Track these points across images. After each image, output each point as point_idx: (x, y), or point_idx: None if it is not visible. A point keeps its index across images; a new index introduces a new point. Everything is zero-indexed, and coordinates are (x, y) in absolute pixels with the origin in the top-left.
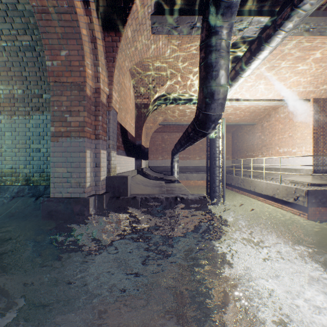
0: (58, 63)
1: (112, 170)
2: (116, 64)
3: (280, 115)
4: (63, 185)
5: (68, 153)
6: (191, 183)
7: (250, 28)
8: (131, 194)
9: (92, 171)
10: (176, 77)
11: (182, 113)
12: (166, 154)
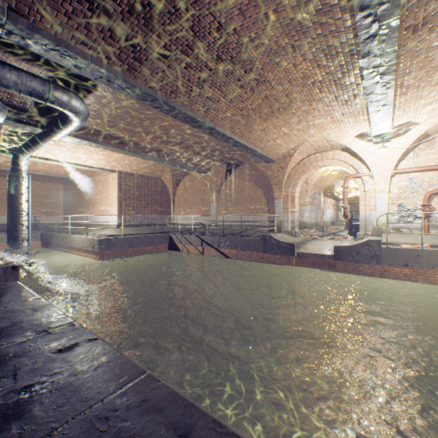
0: None
1: None
2: None
3: (102, 177)
4: None
5: None
6: None
7: (27, 128)
8: None
9: None
10: None
11: None
12: None
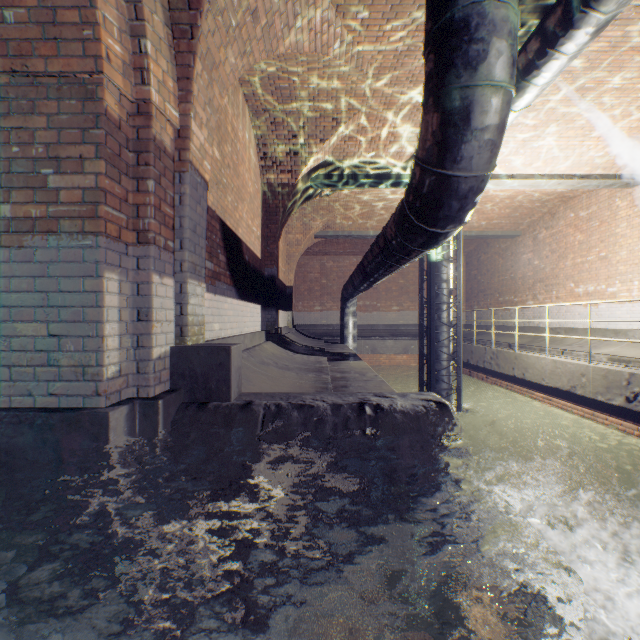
0: (19, 14)
1: (190, 332)
2: (198, 45)
3: (579, 212)
4: (35, 372)
5: (52, 280)
6: (383, 360)
7: None
8: (241, 394)
9: (126, 332)
10: (354, 121)
11: (365, 210)
12: (329, 299)
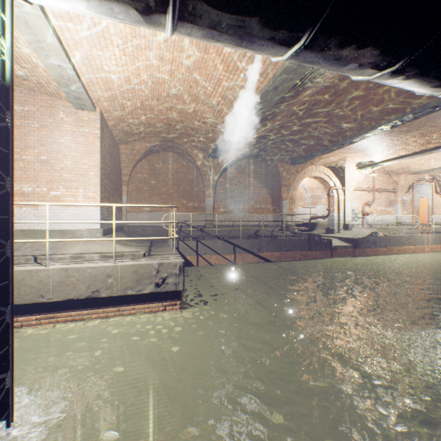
0: None
1: None
2: None
3: None
4: None
5: None
6: None
7: None
8: None
9: None
10: None
11: None
12: None
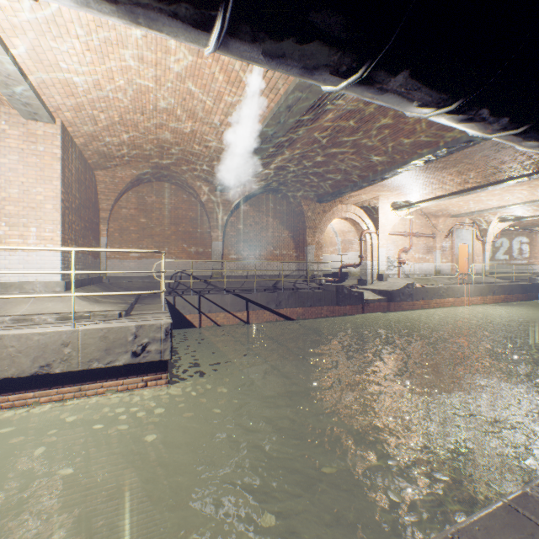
0: None
1: None
2: None
3: None
4: None
5: None
6: None
7: None
8: None
9: None
10: None
11: None
12: None
